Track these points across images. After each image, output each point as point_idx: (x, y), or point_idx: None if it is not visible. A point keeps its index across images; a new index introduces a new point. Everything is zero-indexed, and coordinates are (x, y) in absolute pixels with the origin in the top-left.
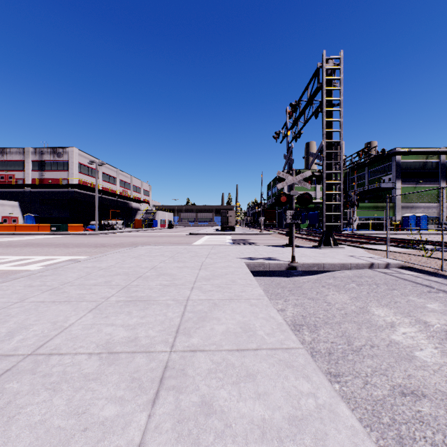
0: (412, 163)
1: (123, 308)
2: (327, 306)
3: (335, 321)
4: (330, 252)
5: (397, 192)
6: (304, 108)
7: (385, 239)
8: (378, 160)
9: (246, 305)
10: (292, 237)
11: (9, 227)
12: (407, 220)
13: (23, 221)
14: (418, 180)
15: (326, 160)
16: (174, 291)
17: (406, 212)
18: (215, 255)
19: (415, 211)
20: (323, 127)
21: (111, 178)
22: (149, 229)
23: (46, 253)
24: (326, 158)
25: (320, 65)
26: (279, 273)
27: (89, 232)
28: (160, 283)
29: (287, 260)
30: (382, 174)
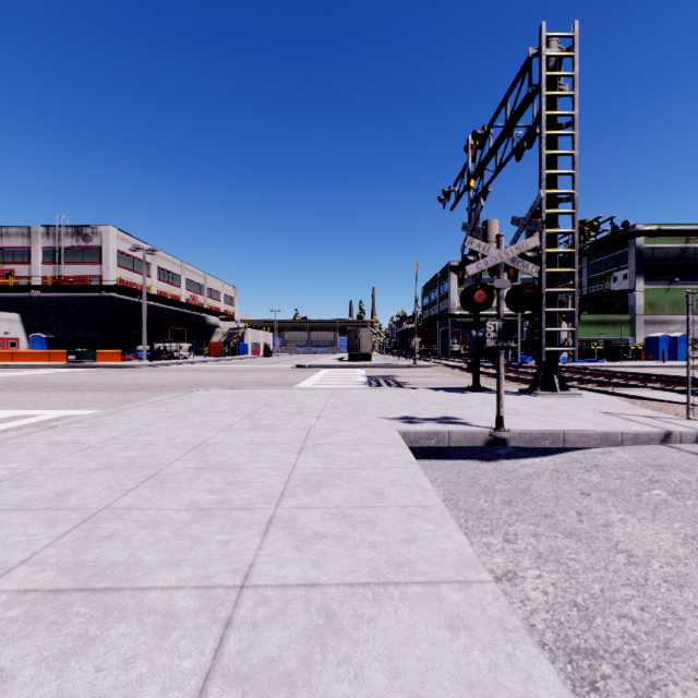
0: (662, 249)
1: (4, 644)
2: (633, 570)
3: (694, 643)
4: (560, 404)
5: (637, 297)
6: (500, 140)
7: (635, 376)
8: (606, 246)
9: (435, 625)
10: (497, 376)
11: (2, 355)
12: (655, 343)
13: (28, 346)
14: (672, 278)
15: (546, 229)
16: (214, 539)
17: (653, 331)
18: (336, 412)
19: (667, 328)
20: (542, 166)
21: (172, 276)
22: (233, 358)
23: (26, 403)
24: (546, 227)
25: (533, 52)
26: (466, 450)
27: (130, 364)
28: (193, 500)
29: (485, 425)
30: (612, 269)
